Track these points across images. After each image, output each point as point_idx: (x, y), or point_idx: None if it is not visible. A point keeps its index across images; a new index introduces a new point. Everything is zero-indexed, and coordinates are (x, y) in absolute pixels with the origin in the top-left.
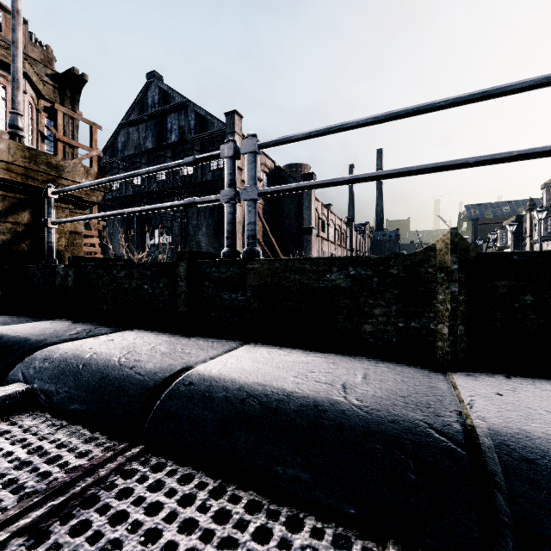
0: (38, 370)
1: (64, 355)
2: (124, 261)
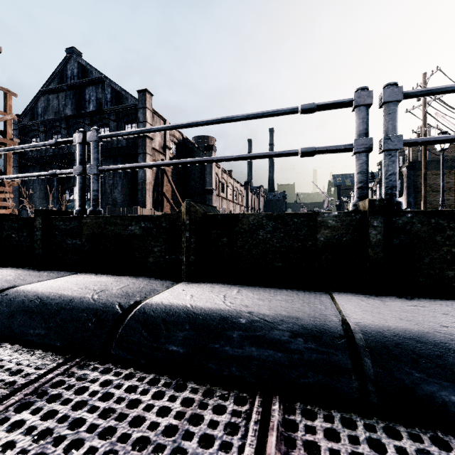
0: None
1: None
2: (7, 216)
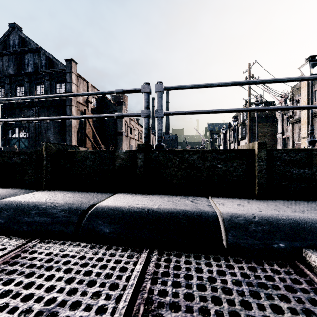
0: None
1: None
2: None
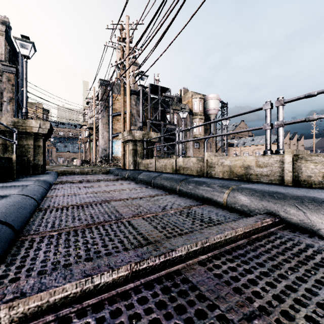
0: None
1: None
2: None
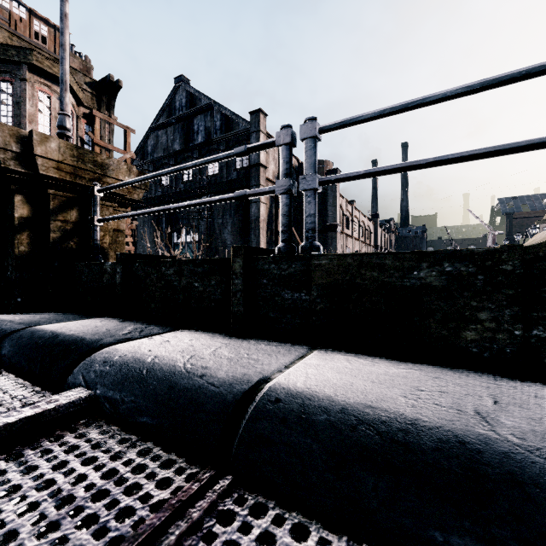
0: (99, 374)
1: (123, 357)
2: (168, 258)
